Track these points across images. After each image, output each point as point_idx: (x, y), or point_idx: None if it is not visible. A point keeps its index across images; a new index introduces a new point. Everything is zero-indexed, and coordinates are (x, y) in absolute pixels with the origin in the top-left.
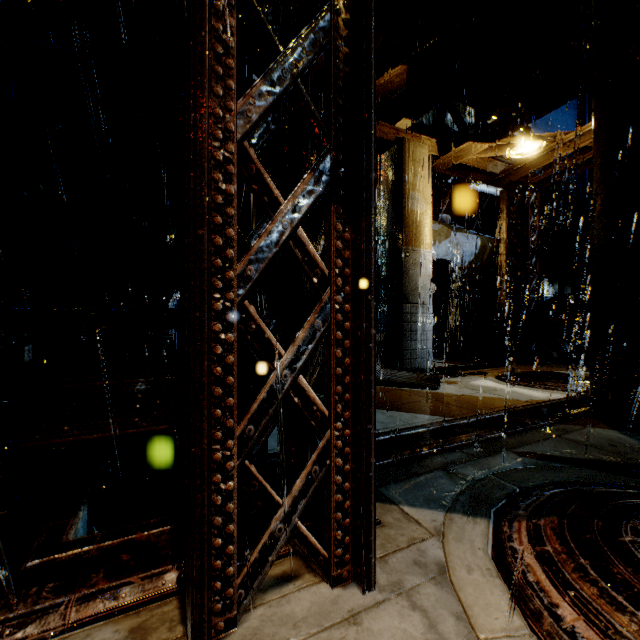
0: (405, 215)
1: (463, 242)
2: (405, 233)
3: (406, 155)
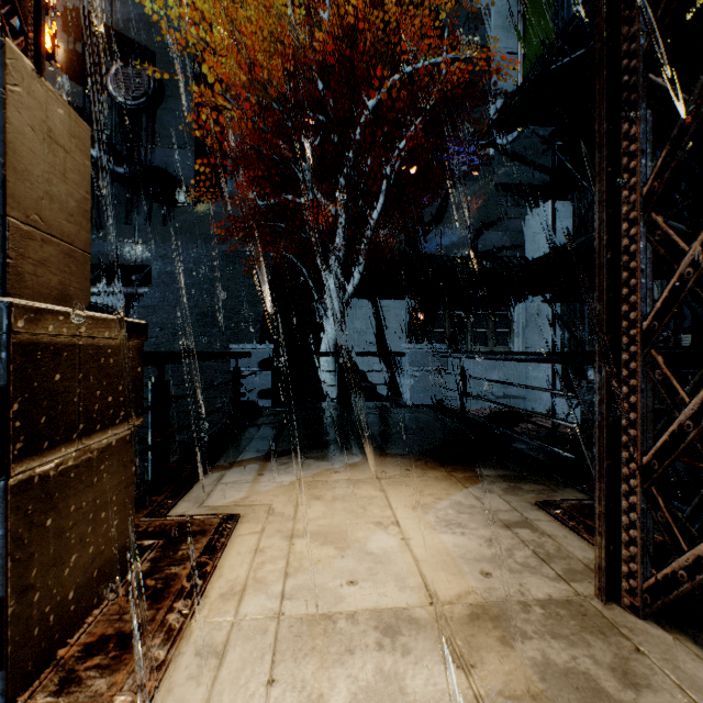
0: None
1: None
2: None
3: None
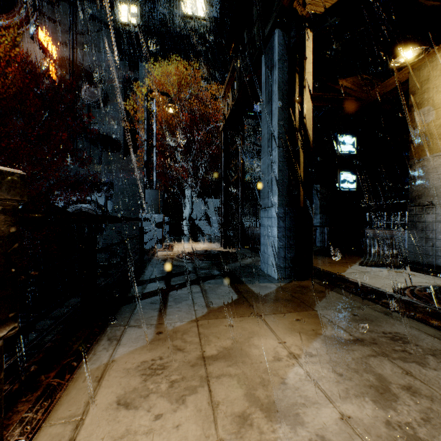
0: (410, 134)
1: None
2: (410, 149)
3: (411, 85)
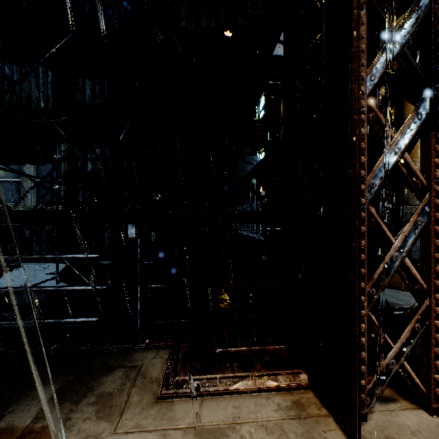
0: None
1: None
2: None
3: None
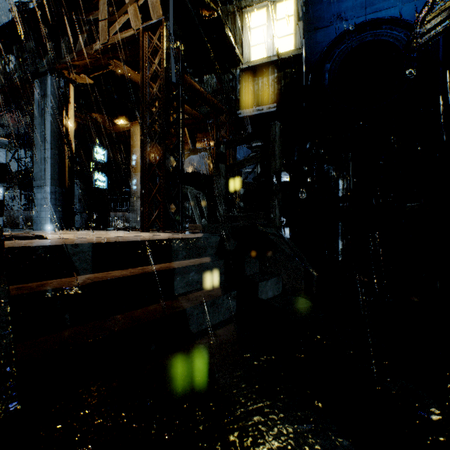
0: (131, 160)
1: (194, 160)
2: (131, 168)
3: (132, 134)
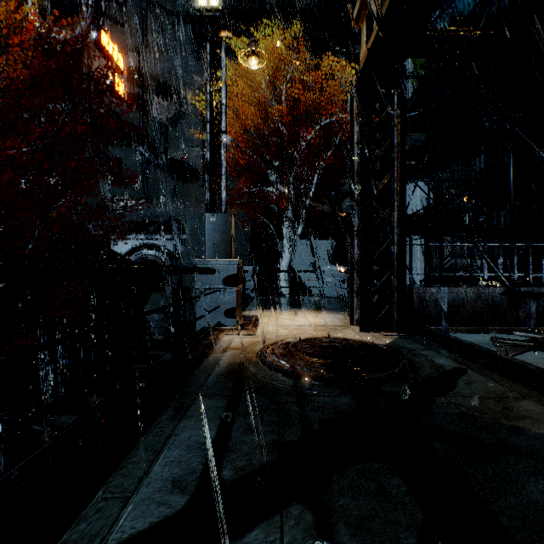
0: None
1: None
2: None
3: None
